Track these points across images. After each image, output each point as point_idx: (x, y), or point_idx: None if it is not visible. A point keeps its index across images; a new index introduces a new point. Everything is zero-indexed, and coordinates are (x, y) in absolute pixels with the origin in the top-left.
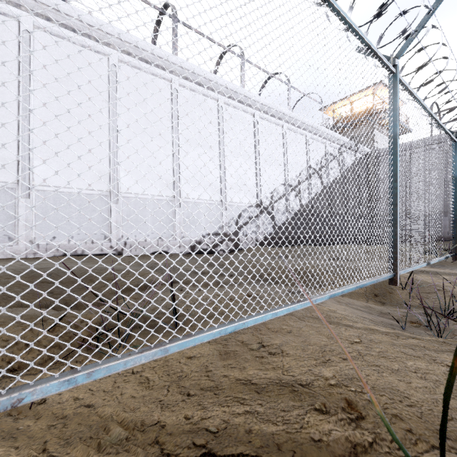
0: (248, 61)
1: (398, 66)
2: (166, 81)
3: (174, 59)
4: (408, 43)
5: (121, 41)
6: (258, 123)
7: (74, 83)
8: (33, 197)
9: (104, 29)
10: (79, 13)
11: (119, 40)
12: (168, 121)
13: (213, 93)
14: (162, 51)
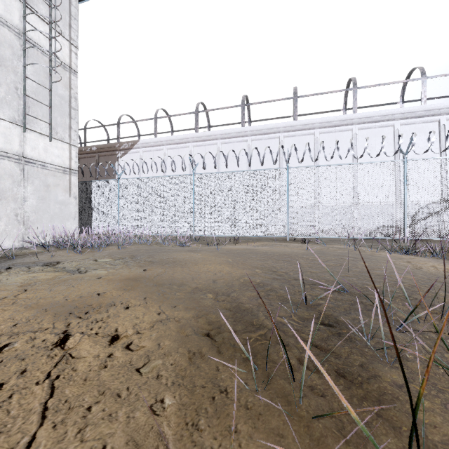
0: (431, 77)
1: (405, 158)
2: (349, 131)
3: (353, 116)
4: (407, 150)
5: (320, 123)
6: (444, 127)
7: (299, 155)
8: (284, 210)
9: (312, 122)
10: (301, 122)
11: (319, 123)
12: (349, 156)
13: (388, 123)
14: (345, 116)
